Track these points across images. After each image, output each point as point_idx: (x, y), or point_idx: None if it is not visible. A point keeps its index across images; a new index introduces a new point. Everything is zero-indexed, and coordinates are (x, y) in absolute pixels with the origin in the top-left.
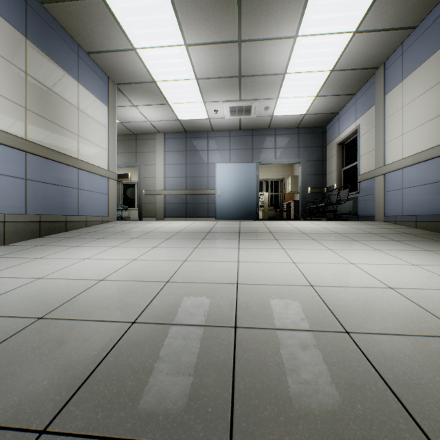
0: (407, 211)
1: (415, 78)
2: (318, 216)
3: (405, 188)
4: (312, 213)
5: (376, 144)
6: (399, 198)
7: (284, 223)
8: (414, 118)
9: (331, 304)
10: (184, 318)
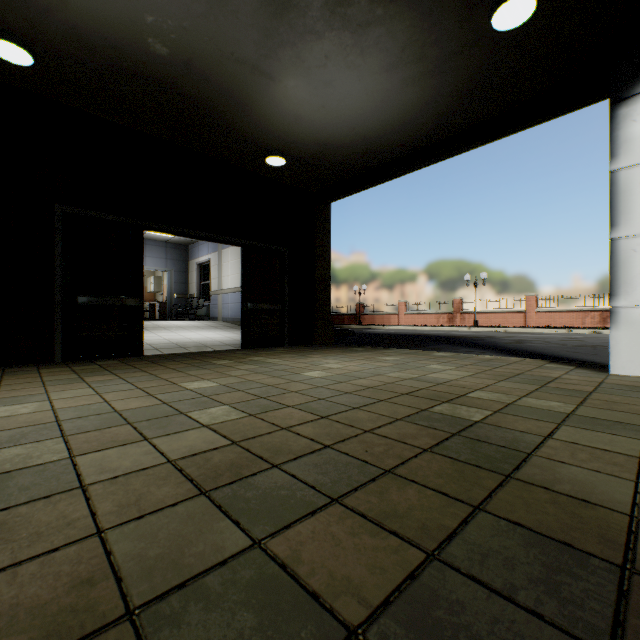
0: (231, 315)
1: (233, 250)
2: (183, 317)
3: (230, 303)
4: (179, 314)
5: (219, 276)
6: (228, 308)
7: (165, 322)
8: (233, 270)
9: (194, 340)
10: (161, 343)
